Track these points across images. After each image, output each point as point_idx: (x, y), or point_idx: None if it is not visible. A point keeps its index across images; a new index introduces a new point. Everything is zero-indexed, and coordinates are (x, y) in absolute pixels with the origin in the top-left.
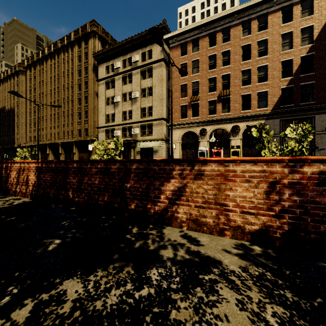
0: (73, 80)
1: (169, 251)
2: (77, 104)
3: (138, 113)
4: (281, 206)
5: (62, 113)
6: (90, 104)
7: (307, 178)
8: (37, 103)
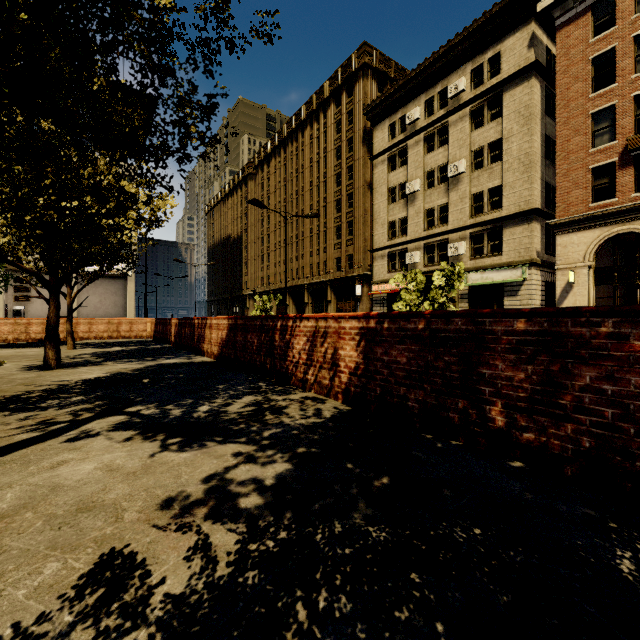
0: (327, 169)
1: None
2: (333, 212)
3: (464, 209)
4: None
5: (309, 232)
6: (357, 208)
7: None
8: (272, 221)
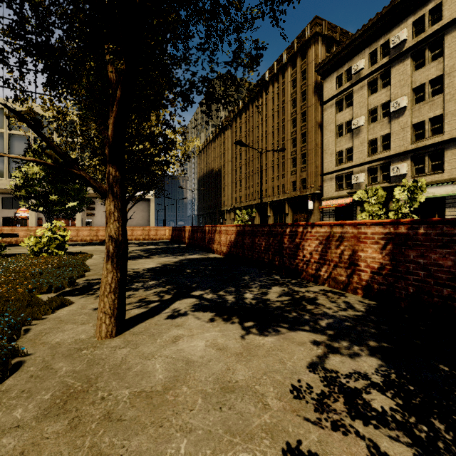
0: (285, 116)
1: None
2: (290, 147)
3: (405, 136)
4: None
5: (271, 163)
6: (309, 143)
7: None
8: (243, 157)
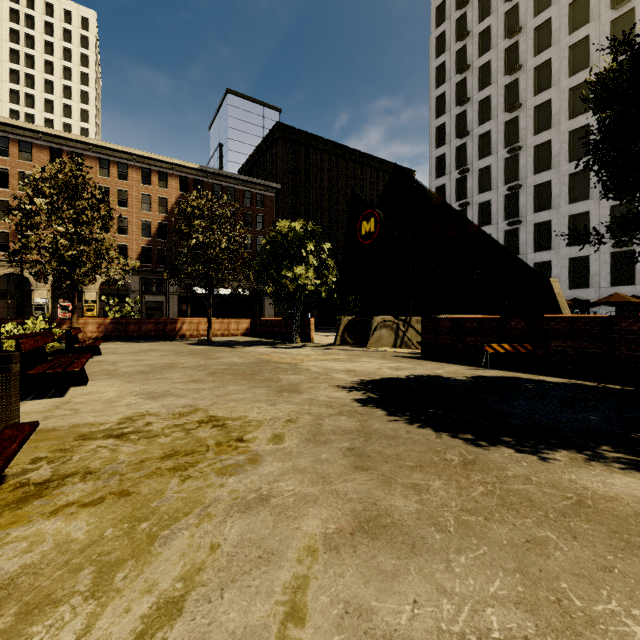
0: None
1: None
2: None
3: None
4: (102, 330)
5: None
6: None
7: (107, 323)
8: None
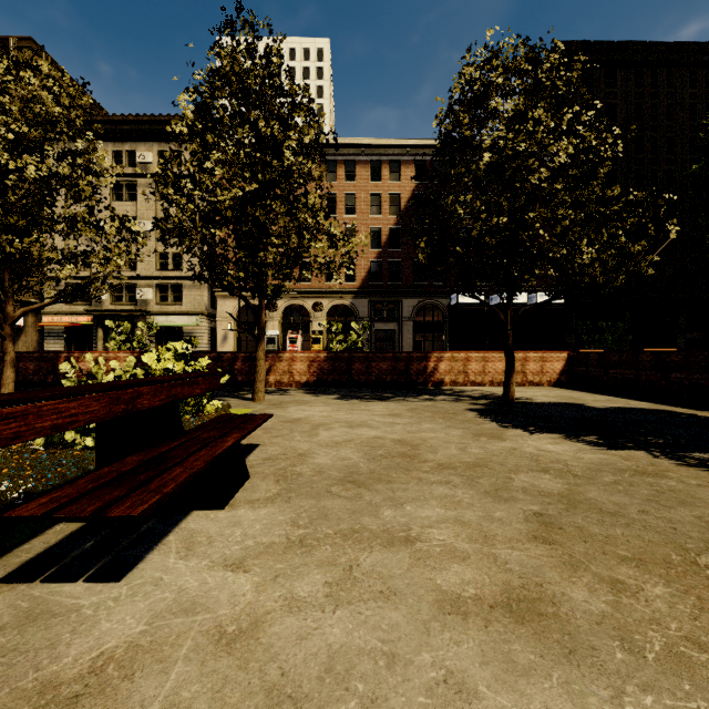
0: None
1: (270, 389)
2: None
3: (152, 262)
4: (314, 370)
5: None
6: None
7: (322, 359)
8: None
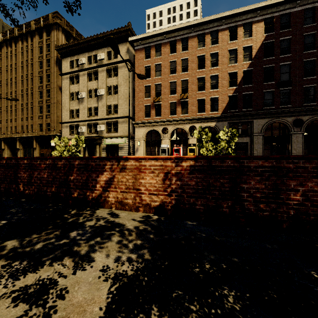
0: (33, 71)
1: (92, 222)
2: (37, 97)
3: (104, 110)
4: (171, 188)
5: (21, 105)
6: (53, 98)
7: (184, 169)
8: None
